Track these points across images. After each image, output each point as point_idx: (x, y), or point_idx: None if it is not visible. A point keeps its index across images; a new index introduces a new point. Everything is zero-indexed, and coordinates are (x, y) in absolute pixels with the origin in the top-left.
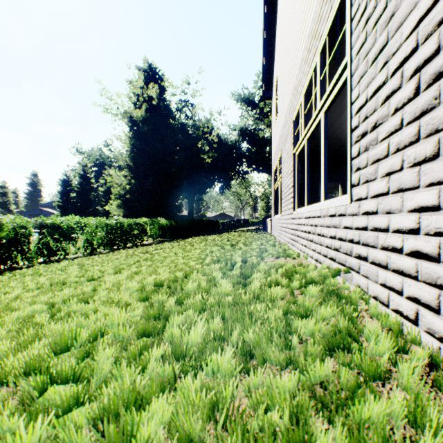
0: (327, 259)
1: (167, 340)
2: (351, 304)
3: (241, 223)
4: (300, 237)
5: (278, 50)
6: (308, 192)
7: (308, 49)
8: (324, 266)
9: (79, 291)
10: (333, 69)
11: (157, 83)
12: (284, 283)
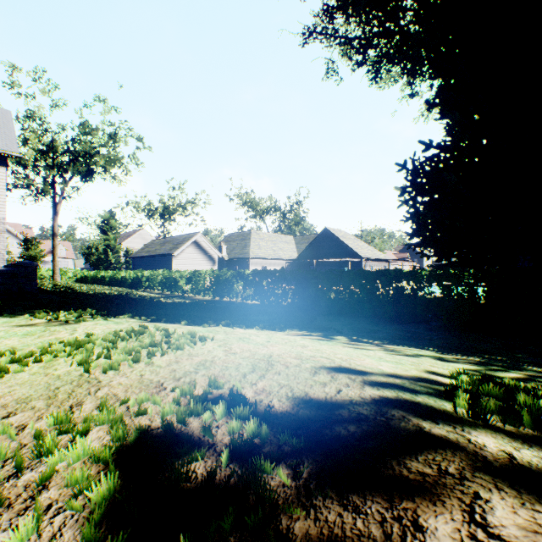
0: None
1: None
2: None
3: None
4: None
5: None
6: None
7: None
8: None
9: None
10: None
11: None
12: None
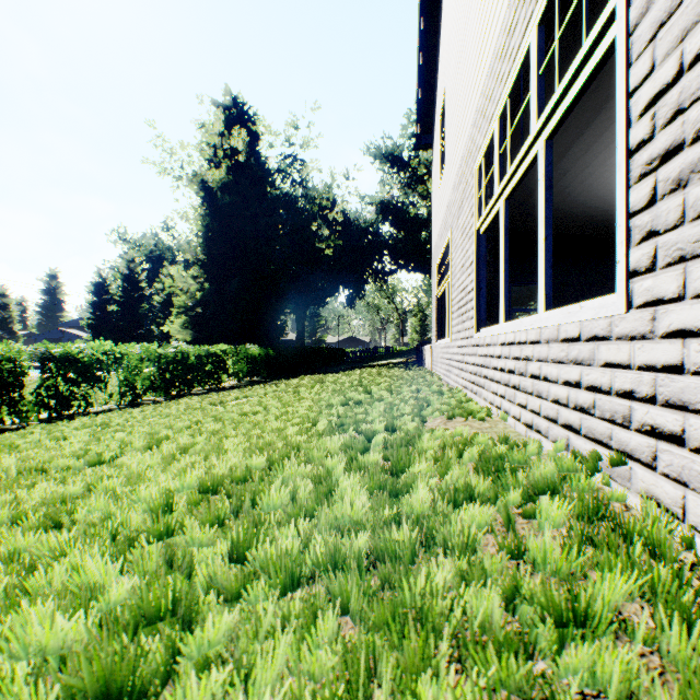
0: (556, 427)
1: (184, 691)
2: (656, 552)
3: (380, 352)
4: (491, 380)
5: (445, 59)
6: (506, 297)
7: (509, 29)
8: (560, 446)
9: (62, 489)
10: (552, 72)
11: (246, 128)
12: (483, 488)
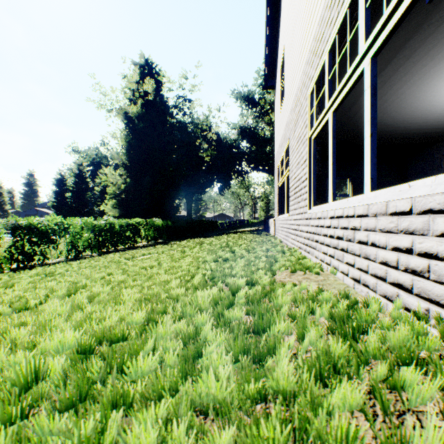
0: (384, 284)
1: None
2: None
3: (240, 223)
4: (322, 243)
5: (284, 26)
6: (334, 183)
7: None
8: (399, 304)
9: None
10: None
11: (154, 79)
12: (341, 351)
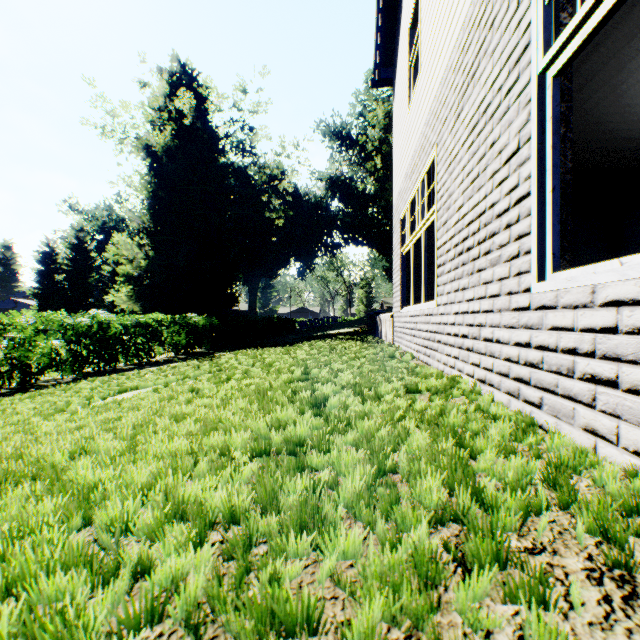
0: None
1: None
2: None
3: (330, 322)
4: None
5: None
6: None
7: None
8: None
9: None
10: None
11: (195, 95)
12: None
